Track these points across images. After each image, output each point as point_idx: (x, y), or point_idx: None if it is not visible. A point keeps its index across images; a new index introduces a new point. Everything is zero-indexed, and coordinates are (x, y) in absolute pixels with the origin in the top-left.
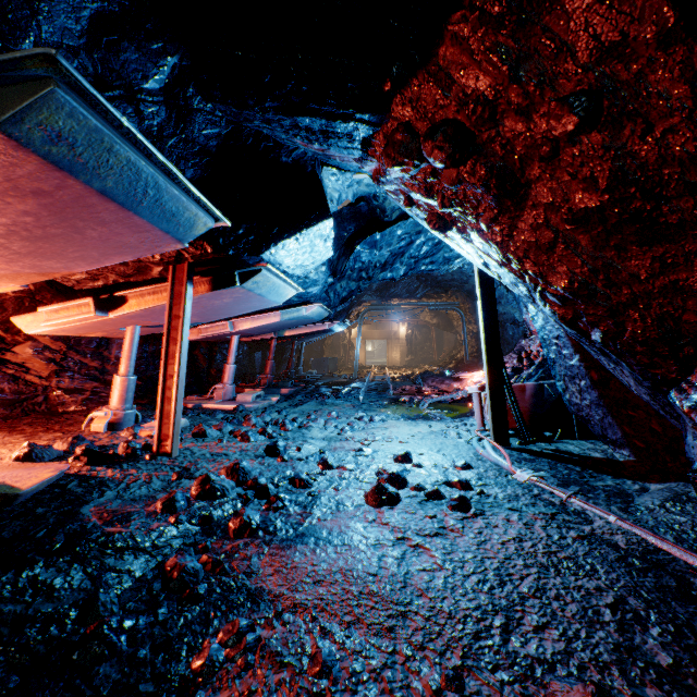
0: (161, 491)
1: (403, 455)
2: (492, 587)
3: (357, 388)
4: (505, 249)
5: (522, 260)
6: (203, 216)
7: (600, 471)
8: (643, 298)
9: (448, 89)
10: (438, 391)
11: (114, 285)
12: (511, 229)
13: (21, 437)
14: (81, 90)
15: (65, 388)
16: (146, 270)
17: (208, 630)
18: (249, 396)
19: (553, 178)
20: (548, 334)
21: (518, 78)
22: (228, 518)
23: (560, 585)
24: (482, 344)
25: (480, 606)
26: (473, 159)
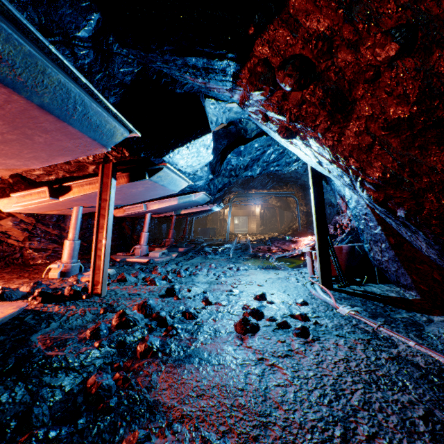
0: (91, 322)
1: (260, 295)
2: (331, 401)
3: (228, 247)
4: (335, 151)
5: (347, 158)
6: (120, 128)
7: (397, 306)
8: (438, 185)
9: (296, 31)
10: (281, 250)
11: (63, 179)
12: (340, 135)
13: (0, 282)
14: (13, 20)
15: (35, 248)
16: (84, 168)
17: (115, 438)
18: (157, 253)
19: (374, 96)
20: (359, 212)
21: (351, 18)
22: (137, 343)
23: (381, 399)
24: (314, 219)
25: (323, 417)
26: (313, 84)
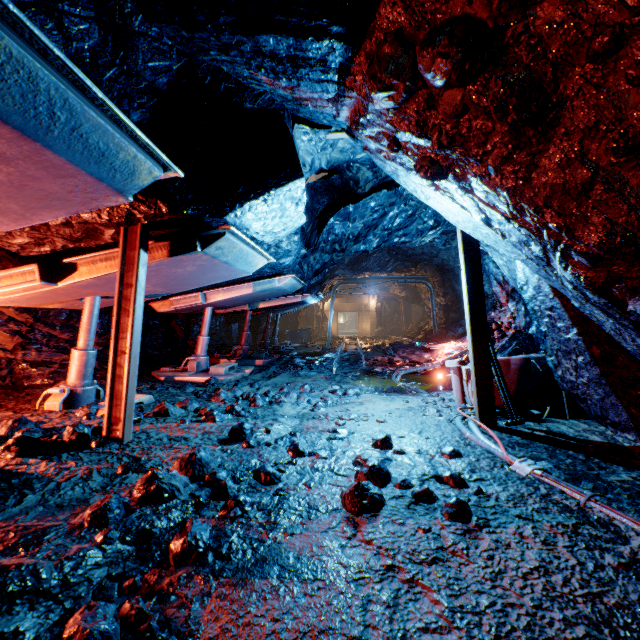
0: (99, 491)
1: (383, 440)
2: None
3: (330, 358)
4: (519, 197)
5: (541, 210)
6: (144, 160)
7: (607, 459)
8: None
9: None
10: (409, 362)
11: (64, 251)
12: (529, 169)
13: None
14: None
15: (32, 361)
16: (96, 234)
17: None
18: (222, 369)
19: (602, 89)
20: (539, 305)
21: None
22: (173, 532)
23: None
24: (467, 316)
25: None
26: (486, 72)
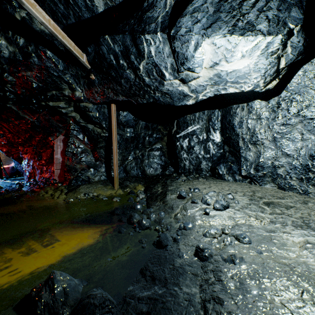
0: None
1: None
2: None
3: None
4: None
5: None
6: None
7: (21, 179)
8: (16, 153)
9: None
10: None
11: None
12: None
13: None
14: None
15: None
16: None
17: None
18: None
19: (1, 139)
20: None
21: None
22: None
23: (1, 185)
24: None
25: None
26: None
